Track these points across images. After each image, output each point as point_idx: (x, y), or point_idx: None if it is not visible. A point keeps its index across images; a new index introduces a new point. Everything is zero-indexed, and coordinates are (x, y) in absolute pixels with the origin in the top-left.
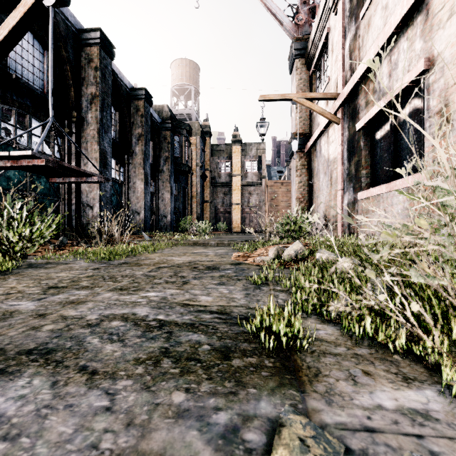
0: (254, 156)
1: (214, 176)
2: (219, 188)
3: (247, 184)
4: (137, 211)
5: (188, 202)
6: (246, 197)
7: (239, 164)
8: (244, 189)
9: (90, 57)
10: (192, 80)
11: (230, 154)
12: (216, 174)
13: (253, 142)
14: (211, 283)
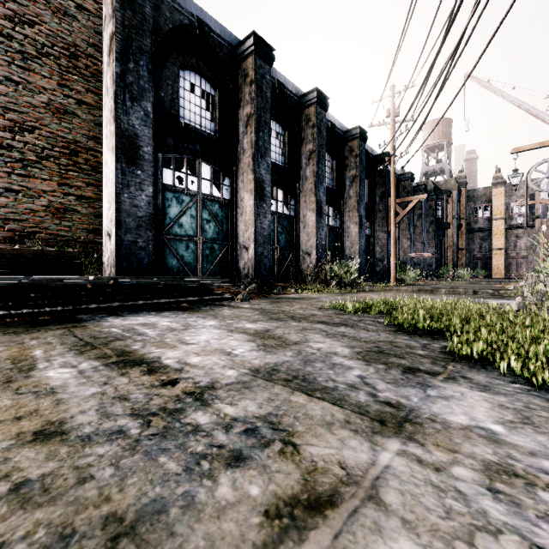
0: (522, 195)
1: (469, 222)
2: (475, 233)
3: (513, 227)
4: (418, 263)
5: (444, 252)
6: (512, 241)
7: (502, 206)
8: (508, 233)
9: (404, 187)
10: (445, 135)
11: (489, 197)
12: (472, 220)
13: (521, 181)
14: (495, 288)
